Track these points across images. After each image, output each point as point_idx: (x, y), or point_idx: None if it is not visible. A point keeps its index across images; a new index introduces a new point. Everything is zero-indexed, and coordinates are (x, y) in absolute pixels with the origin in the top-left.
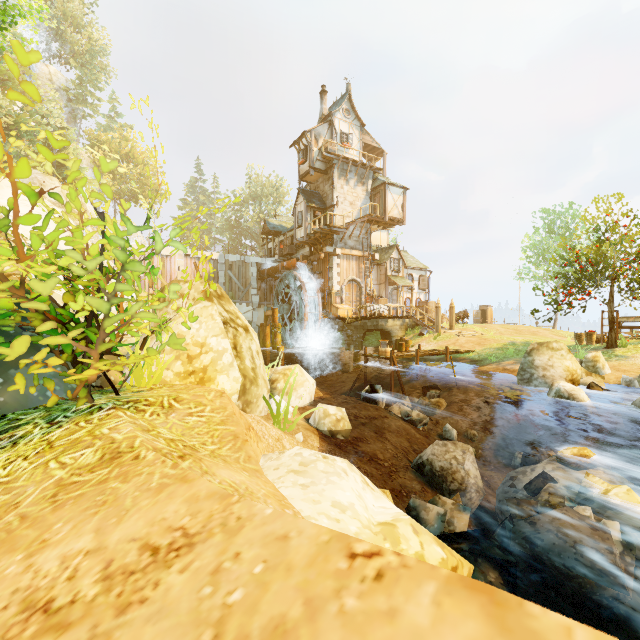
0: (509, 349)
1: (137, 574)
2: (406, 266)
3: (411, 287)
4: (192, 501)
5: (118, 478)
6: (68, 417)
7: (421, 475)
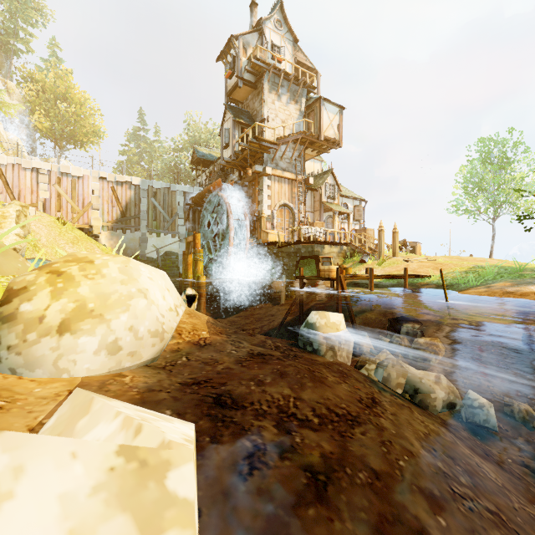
0: (487, 270)
1: None
2: (341, 194)
3: (347, 214)
4: None
5: None
6: None
7: None
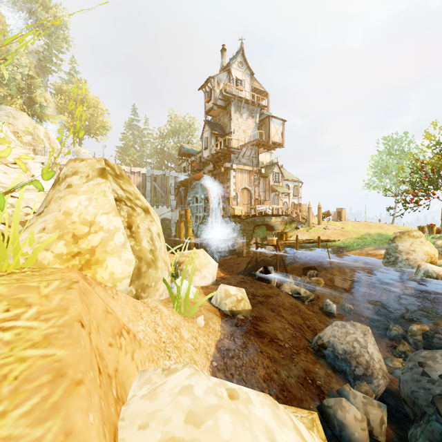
0: (367, 238)
1: None
2: (284, 178)
3: (288, 193)
4: None
5: None
6: None
7: (322, 357)
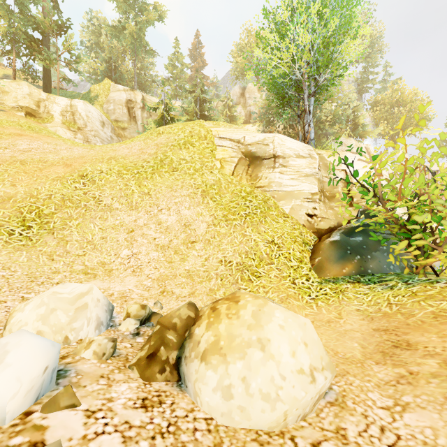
0: None
1: None
2: None
3: None
4: None
5: None
6: (415, 282)
7: None
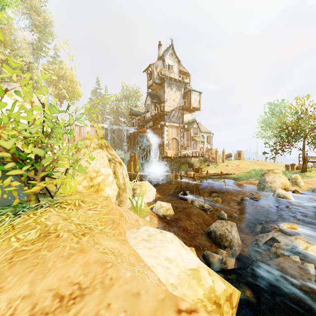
0: (252, 173)
1: (49, 315)
2: (201, 131)
3: (203, 142)
4: (85, 265)
5: (46, 248)
6: (24, 211)
7: (209, 238)
